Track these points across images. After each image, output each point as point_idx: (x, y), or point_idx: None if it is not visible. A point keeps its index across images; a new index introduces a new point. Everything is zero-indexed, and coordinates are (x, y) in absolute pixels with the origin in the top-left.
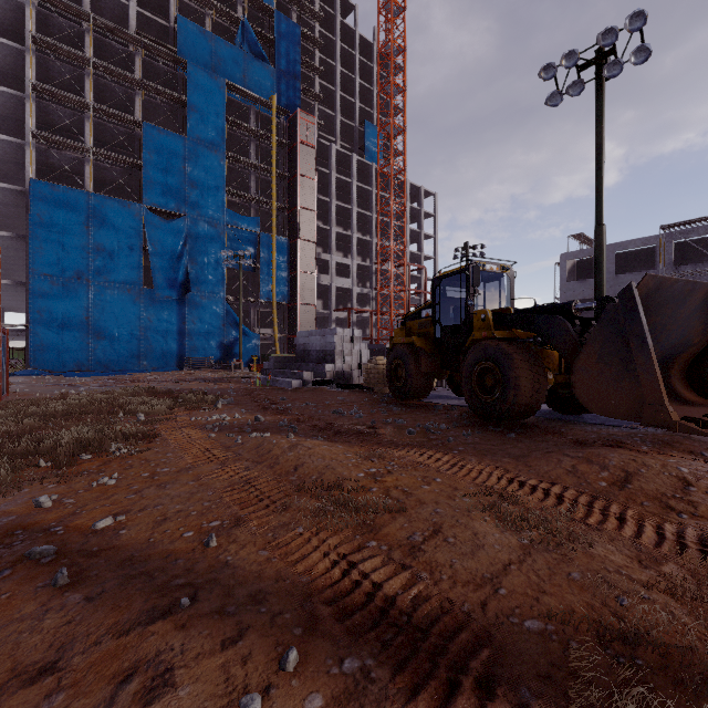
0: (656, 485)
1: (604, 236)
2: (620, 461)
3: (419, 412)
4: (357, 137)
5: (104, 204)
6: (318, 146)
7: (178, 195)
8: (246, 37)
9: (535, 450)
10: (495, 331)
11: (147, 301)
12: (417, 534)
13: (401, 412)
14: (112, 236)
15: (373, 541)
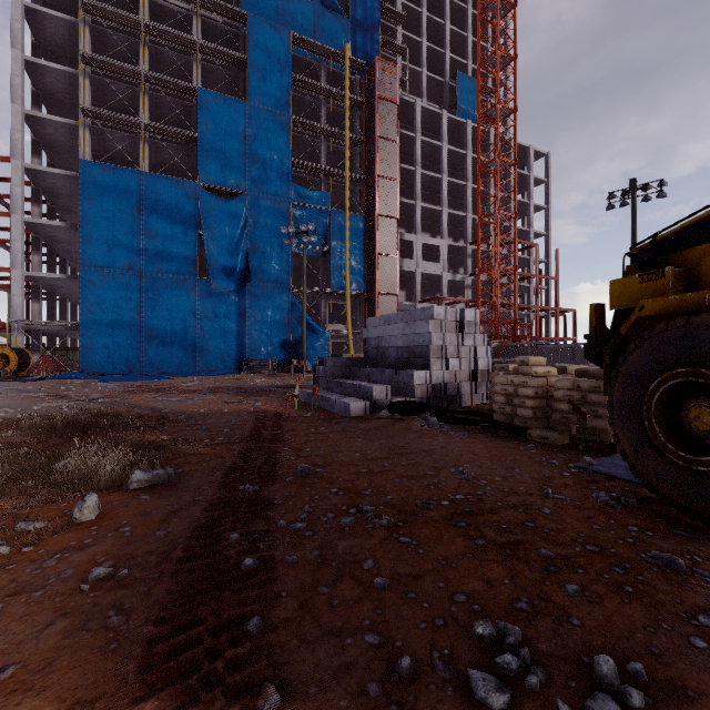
0: None
1: None
2: None
3: None
4: (448, 94)
5: (156, 184)
6: (400, 106)
7: (237, 169)
8: None
9: None
10: None
11: (203, 293)
12: None
13: None
14: (165, 220)
15: None
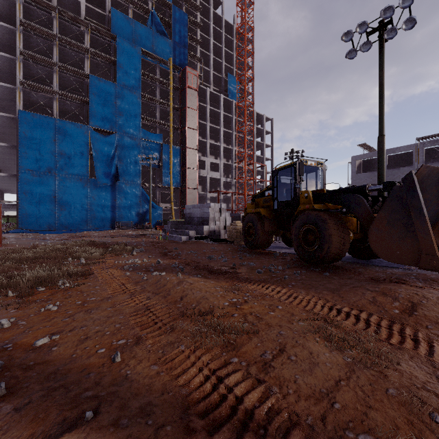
0: (435, 312)
1: (384, 142)
2: (406, 295)
3: (264, 257)
4: (223, 84)
5: (65, 125)
6: (198, 89)
7: (111, 120)
8: (154, 21)
9: (345, 285)
10: (314, 204)
11: (92, 186)
12: (268, 353)
13: (252, 257)
14: (70, 145)
15: (235, 357)
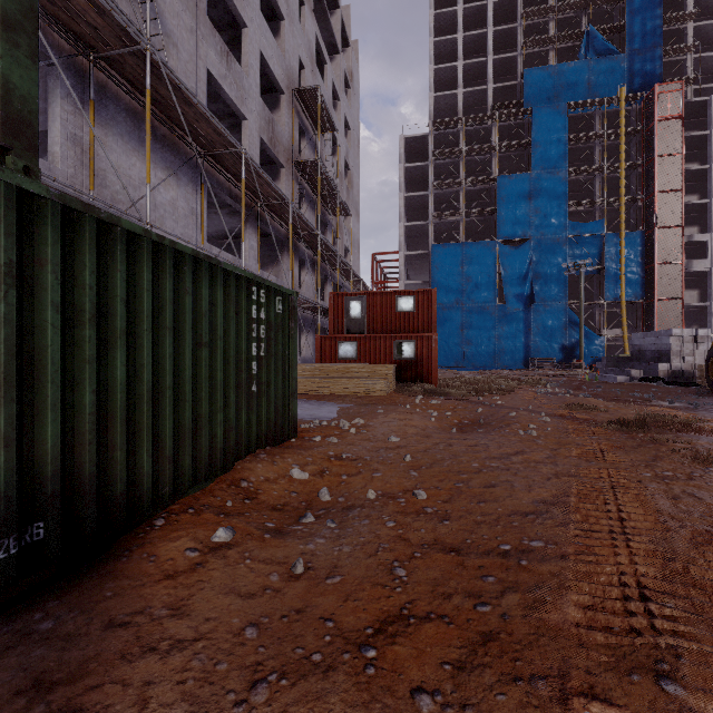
0: None
1: None
2: None
3: None
4: None
5: (471, 248)
6: (688, 108)
7: (524, 223)
8: (590, 44)
9: None
10: None
11: (500, 314)
12: (602, 414)
13: (697, 399)
14: (476, 269)
15: (584, 414)
